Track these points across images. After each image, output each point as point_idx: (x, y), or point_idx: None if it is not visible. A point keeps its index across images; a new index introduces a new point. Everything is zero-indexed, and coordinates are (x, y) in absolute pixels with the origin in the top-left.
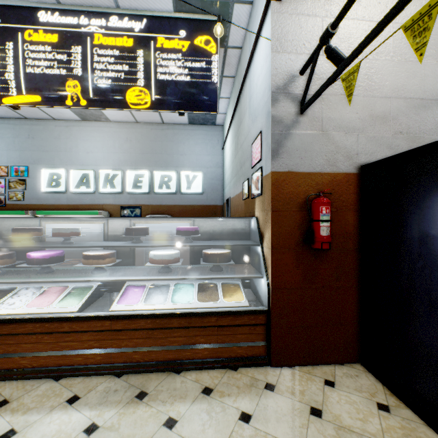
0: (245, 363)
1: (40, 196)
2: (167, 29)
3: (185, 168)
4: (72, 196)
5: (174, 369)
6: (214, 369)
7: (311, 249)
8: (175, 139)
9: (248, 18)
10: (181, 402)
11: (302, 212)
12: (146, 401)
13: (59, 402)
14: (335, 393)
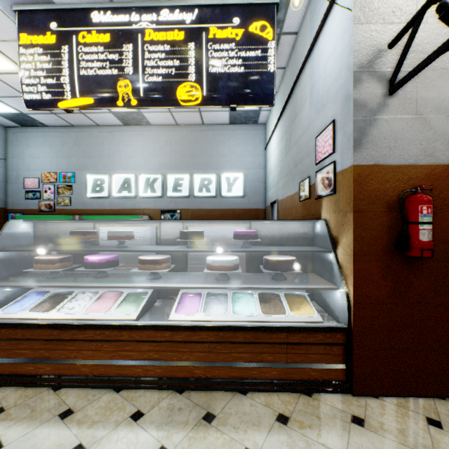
0: (320, 388)
1: (85, 201)
2: (219, 18)
3: (225, 170)
4: (115, 201)
5: (239, 389)
6: (284, 393)
7: (403, 257)
8: (215, 141)
9: None
10: (256, 431)
11: (390, 213)
12: (215, 425)
13: (123, 417)
14: (445, 436)
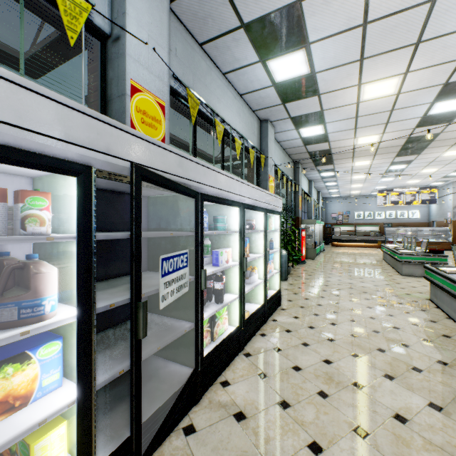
0: (446, 250)
1: (353, 220)
2: (423, 189)
3: (410, 209)
4: (364, 220)
5: None
6: None
7: None
8: None
9: (446, 184)
10: None
11: None
12: None
13: None
14: None
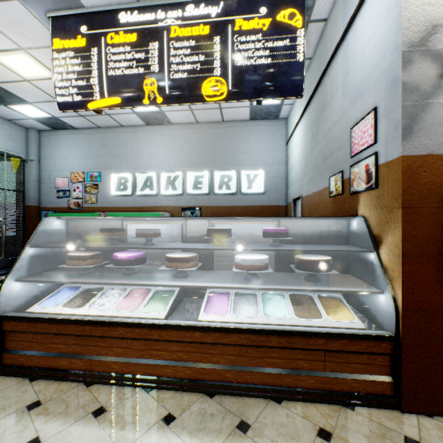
0: (363, 401)
1: (110, 199)
2: (245, 9)
3: (245, 167)
4: (138, 199)
5: (272, 397)
6: (323, 404)
7: None
8: (235, 137)
9: None
10: None
11: None
12: (250, 436)
13: (155, 419)
14: None
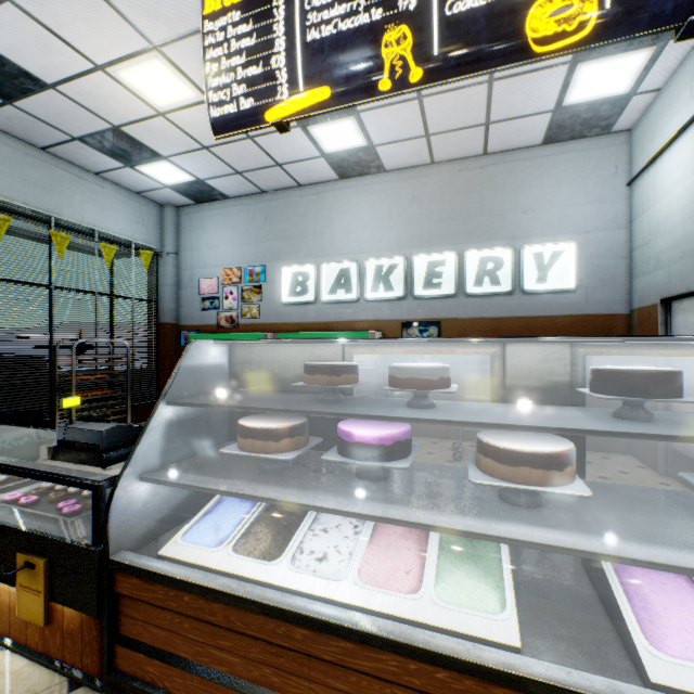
0: None
1: (279, 311)
2: None
3: (531, 239)
4: (324, 308)
5: None
6: None
7: None
8: (509, 183)
9: None
10: None
11: None
12: None
13: None
14: None
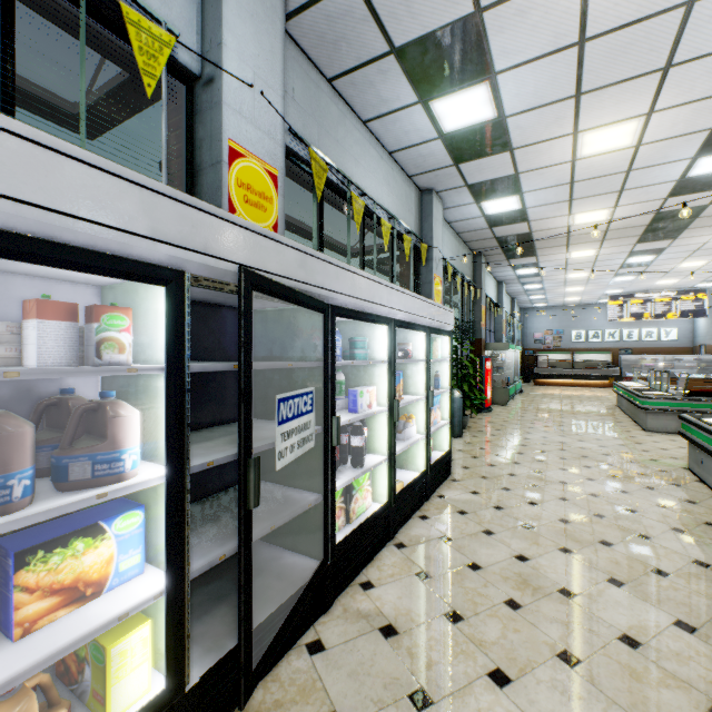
0: None
1: (569, 344)
2: (684, 294)
3: (662, 326)
4: (588, 344)
5: None
6: None
7: None
8: None
9: None
10: None
11: None
12: None
13: None
14: None
